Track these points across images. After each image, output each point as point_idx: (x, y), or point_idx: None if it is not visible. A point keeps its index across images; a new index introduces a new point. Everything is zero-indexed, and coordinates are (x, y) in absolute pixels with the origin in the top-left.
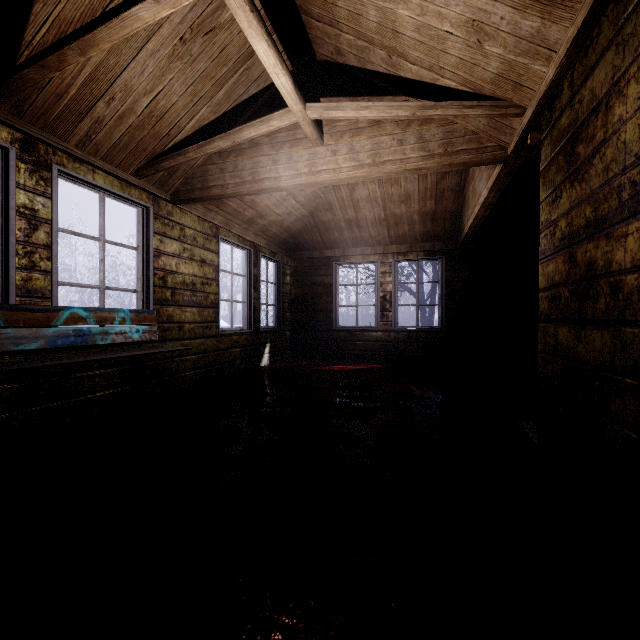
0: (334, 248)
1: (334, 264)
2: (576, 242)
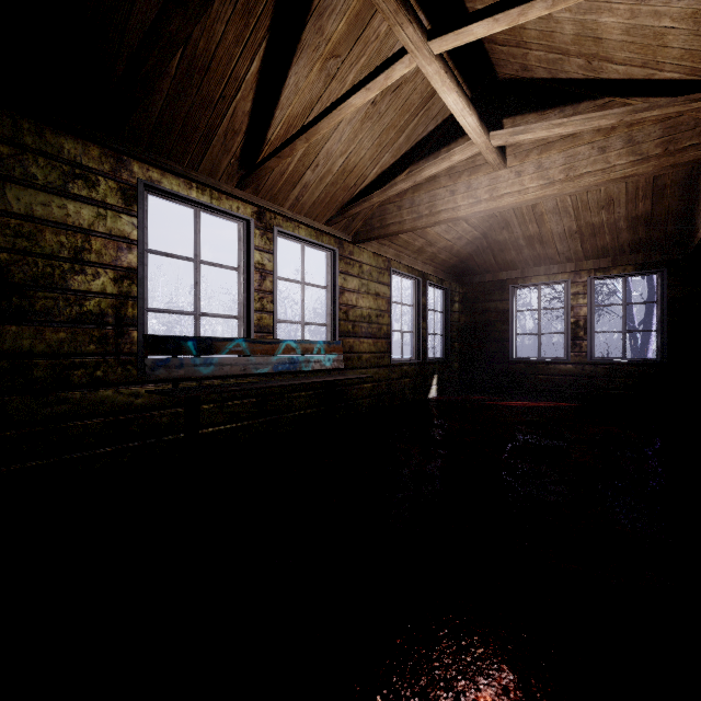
0: (510, 269)
1: (510, 287)
2: None
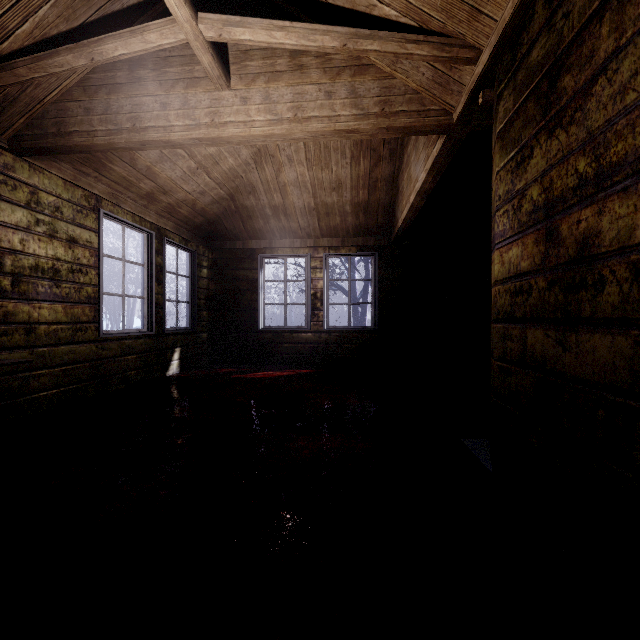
0: (259, 239)
1: (259, 257)
2: (559, 211)
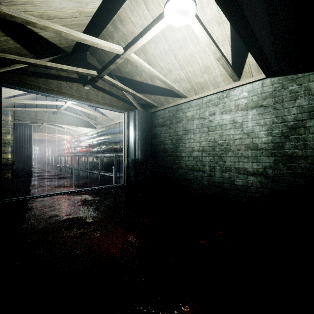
0: (46, 143)
1: (46, 146)
2: None
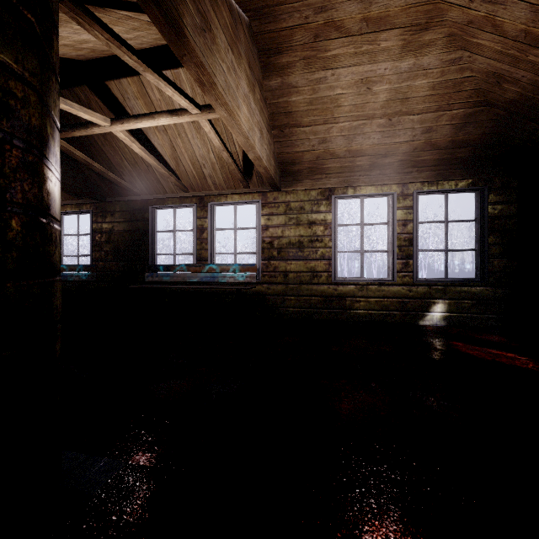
0: None
1: None
2: None
